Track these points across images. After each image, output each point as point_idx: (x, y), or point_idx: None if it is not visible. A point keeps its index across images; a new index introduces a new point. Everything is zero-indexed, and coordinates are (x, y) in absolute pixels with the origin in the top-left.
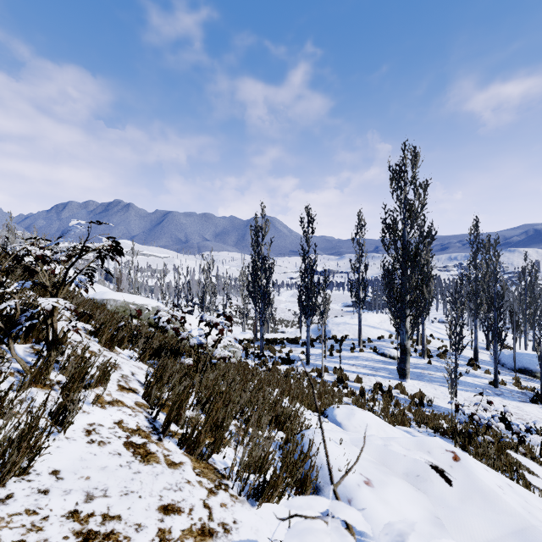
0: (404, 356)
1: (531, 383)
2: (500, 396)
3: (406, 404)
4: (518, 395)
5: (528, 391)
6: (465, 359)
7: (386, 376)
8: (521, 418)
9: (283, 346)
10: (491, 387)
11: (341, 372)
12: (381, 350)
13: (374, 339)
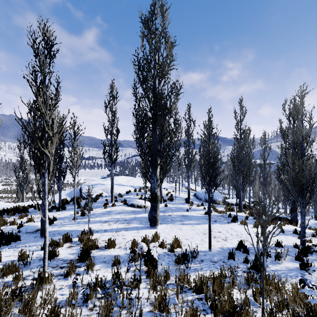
0: (155, 203)
1: (218, 207)
2: (217, 222)
3: (171, 264)
4: (222, 218)
5: (222, 214)
6: (183, 199)
7: (138, 227)
8: (244, 240)
9: (22, 215)
10: (207, 216)
11: (89, 237)
12: (130, 201)
13: (124, 193)
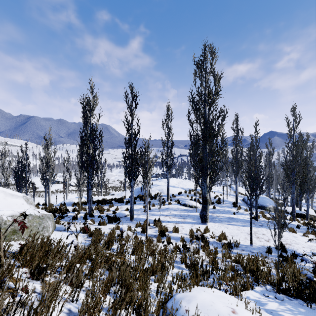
0: (205, 205)
1: (268, 214)
2: (263, 227)
3: (219, 248)
4: (269, 223)
5: (271, 220)
6: (230, 203)
7: (192, 222)
8: (287, 243)
9: (111, 205)
10: (254, 220)
11: (161, 224)
12: (183, 201)
13: (176, 194)
